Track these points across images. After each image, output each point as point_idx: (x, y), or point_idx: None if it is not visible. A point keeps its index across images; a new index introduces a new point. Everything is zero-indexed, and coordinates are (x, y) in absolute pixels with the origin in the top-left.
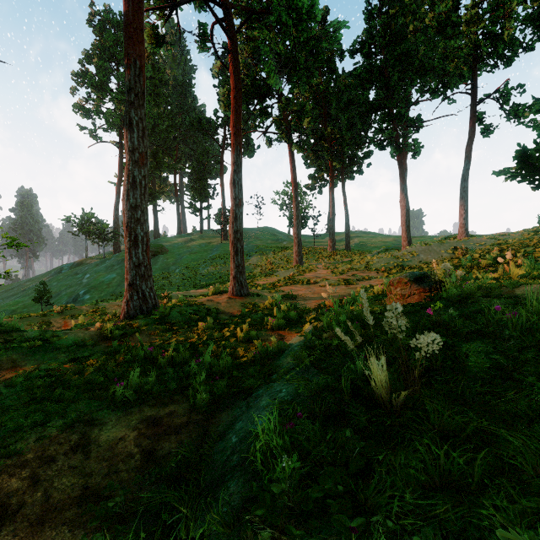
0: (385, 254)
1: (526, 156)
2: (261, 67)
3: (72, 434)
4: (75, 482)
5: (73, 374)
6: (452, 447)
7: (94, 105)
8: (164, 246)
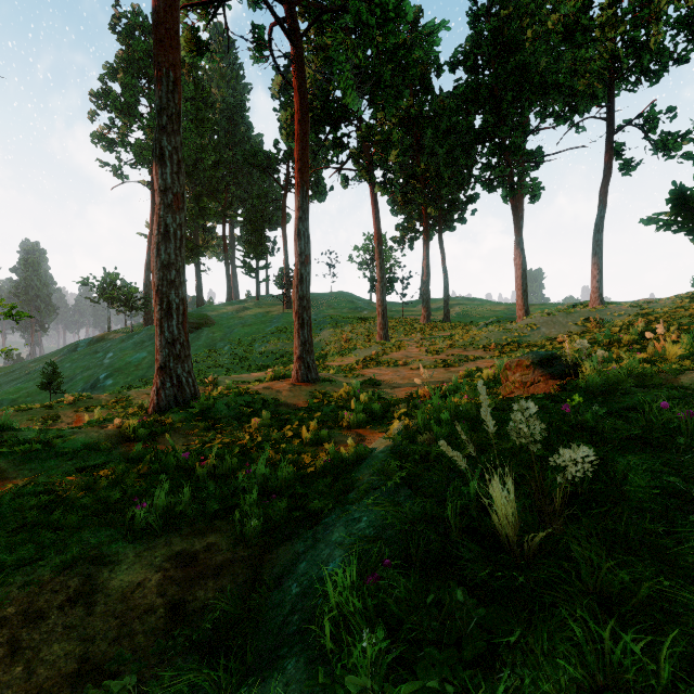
0: (495, 327)
1: (683, 198)
2: (334, 85)
3: (73, 577)
4: (71, 650)
5: (81, 489)
6: (619, 622)
7: (120, 134)
8: (209, 317)
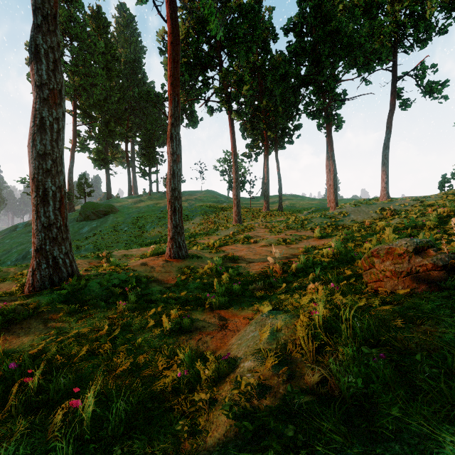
0: (317, 214)
1: None
2: (202, 39)
3: None
4: None
5: None
6: None
7: None
8: (114, 206)
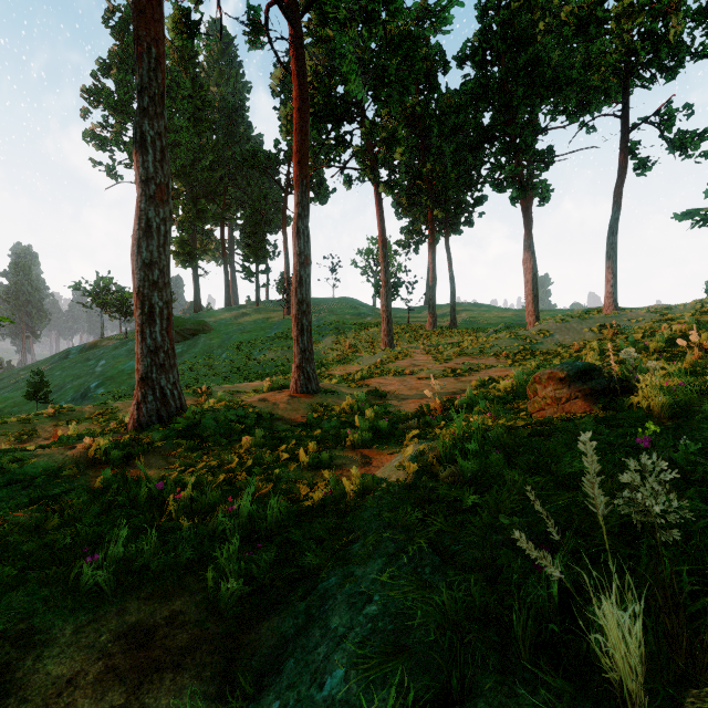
0: (506, 333)
1: None
2: (337, 79)
3: None
4: None
5: (28, 530)
6: None
7: (113, 132)
8: (206, 323)
